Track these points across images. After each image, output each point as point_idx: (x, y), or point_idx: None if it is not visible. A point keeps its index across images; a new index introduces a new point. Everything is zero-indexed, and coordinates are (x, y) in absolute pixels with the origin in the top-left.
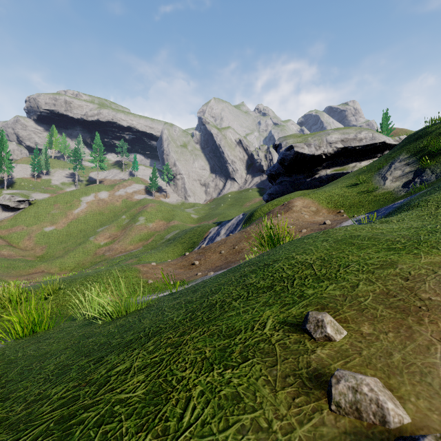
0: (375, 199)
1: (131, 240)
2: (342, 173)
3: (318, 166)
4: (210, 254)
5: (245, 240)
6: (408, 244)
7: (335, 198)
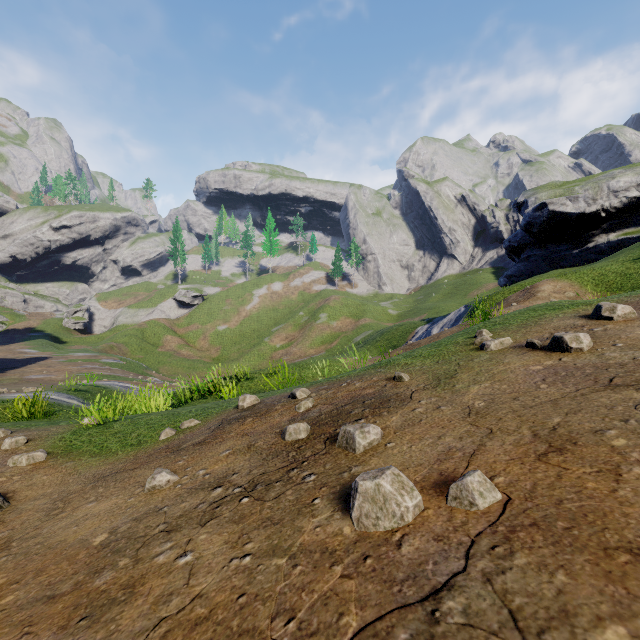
0: None
1: (312, 342)
2: (638, 238)
3: (593, 229)
4: None
5: None
6: (566, 306)
7: (610, 278)
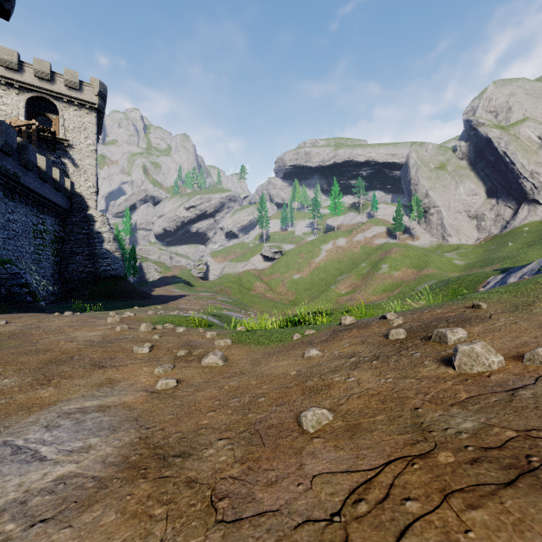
0: None
1: (374, 290)
2: None
3: None
4: None
5: None
6: None
7: None
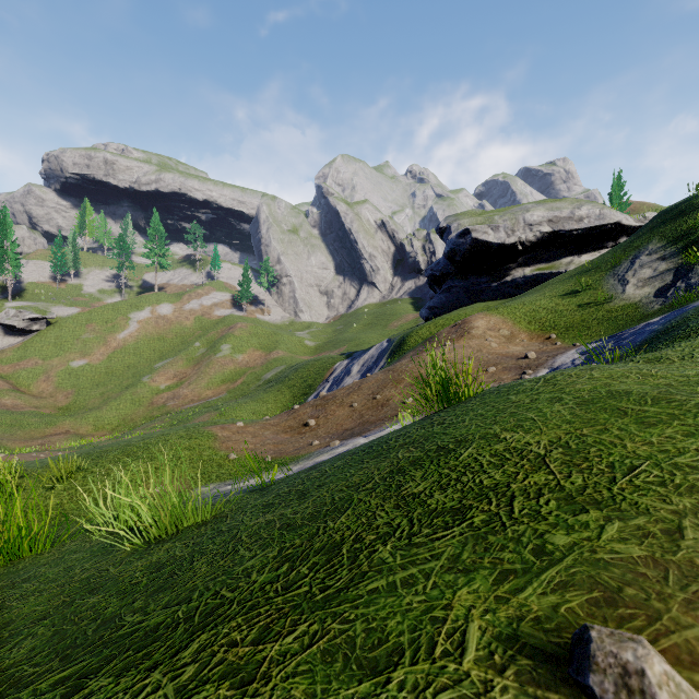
0: (608, 316)
1: (209, 381)
2: (550, 274)
3: (511, 262)
4: (334, 408)
5: (393, 384)
6: None
7: (542, 315)
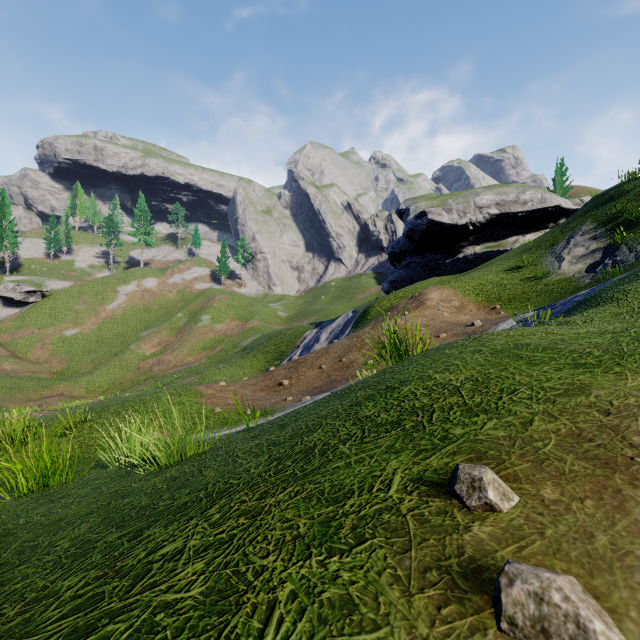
0: (546, 289)
1: (191, 348)
2: (498, 252)
3: (463, 241)
4: (305, 370)
5: (357, 349)
6: (605, 358)
7: (488, 288)
